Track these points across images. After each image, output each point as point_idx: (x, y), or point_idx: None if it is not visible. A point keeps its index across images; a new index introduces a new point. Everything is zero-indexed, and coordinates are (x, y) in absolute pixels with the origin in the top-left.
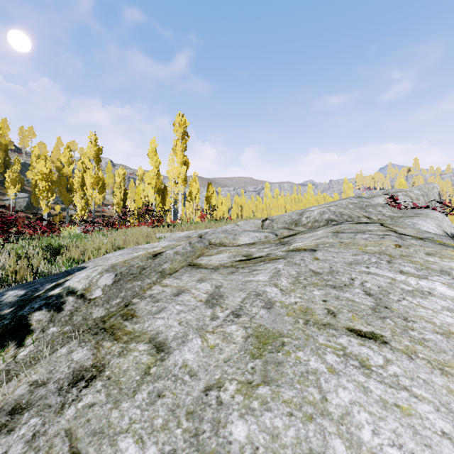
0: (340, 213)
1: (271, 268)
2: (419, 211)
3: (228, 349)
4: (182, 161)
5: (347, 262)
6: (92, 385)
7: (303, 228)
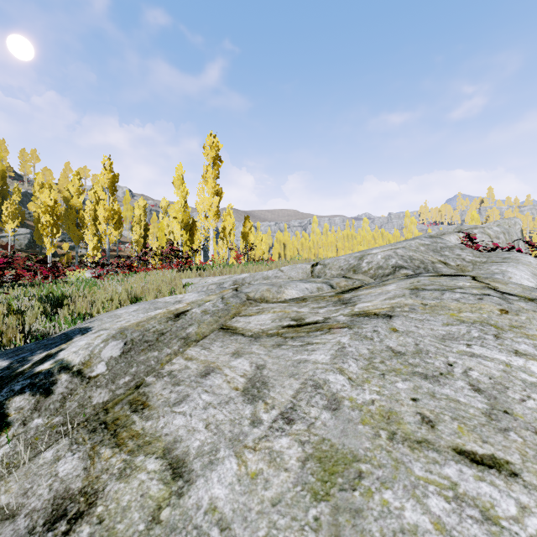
0: (410, 258)
1: (332, 342)
2: (507, 255)
3: (277, 480)
4: (214, 191)
5: (438, 337)
6: (75, 532)
7: (364, 276)
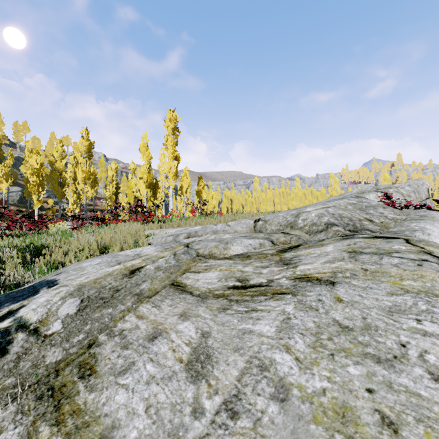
0: (340, 216)
1: (276, 310)
2: (423, 213)
3: None
4: (173, 156)
5: (384, 309)
6: None
7: (300, 232)
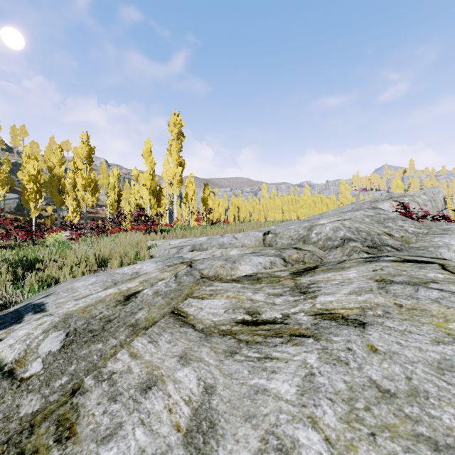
0: (357, 230)
1: (296, 361)
2: (445, 226)
3: None
4: (178, 162)
5: (432, 364)
6: None
7: (314, 247)
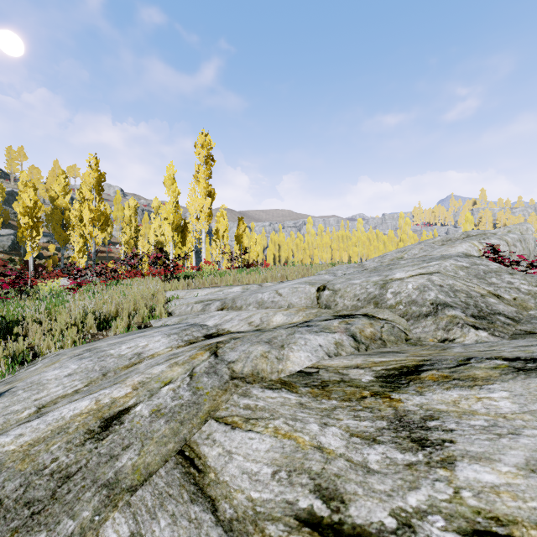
0: (452, 289)
1: None
2: None
3: None
4: (206, 191)
5: None
6: None
7: (392, 314)
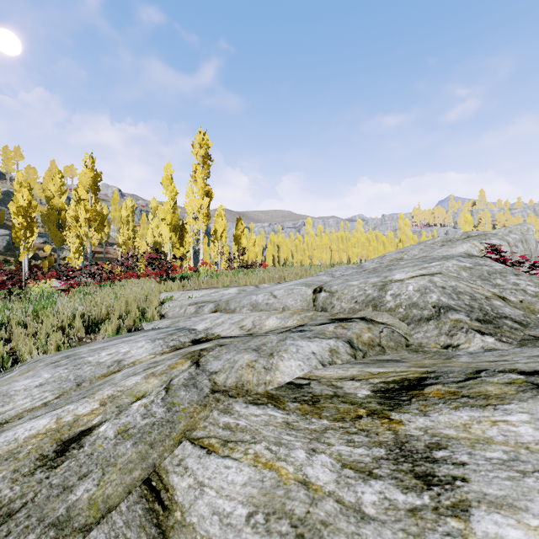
0: (455, 291)
1: None
2: None
3: None
4: (204, 191)
5: None
6: None
7: (391, 318)
